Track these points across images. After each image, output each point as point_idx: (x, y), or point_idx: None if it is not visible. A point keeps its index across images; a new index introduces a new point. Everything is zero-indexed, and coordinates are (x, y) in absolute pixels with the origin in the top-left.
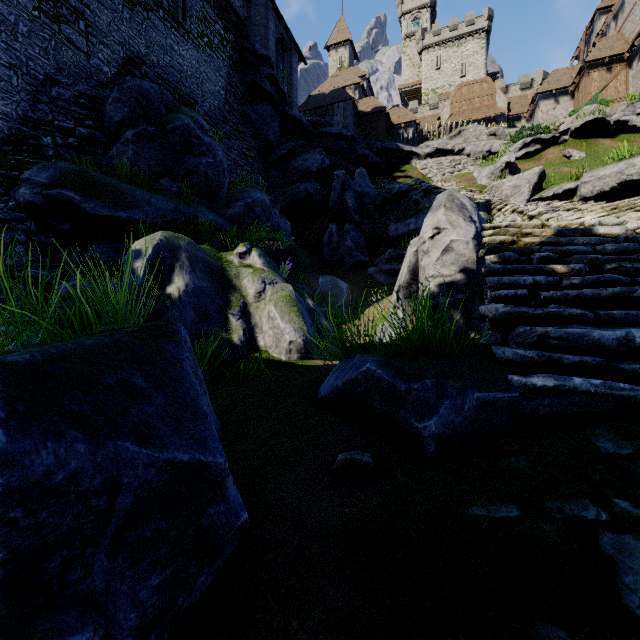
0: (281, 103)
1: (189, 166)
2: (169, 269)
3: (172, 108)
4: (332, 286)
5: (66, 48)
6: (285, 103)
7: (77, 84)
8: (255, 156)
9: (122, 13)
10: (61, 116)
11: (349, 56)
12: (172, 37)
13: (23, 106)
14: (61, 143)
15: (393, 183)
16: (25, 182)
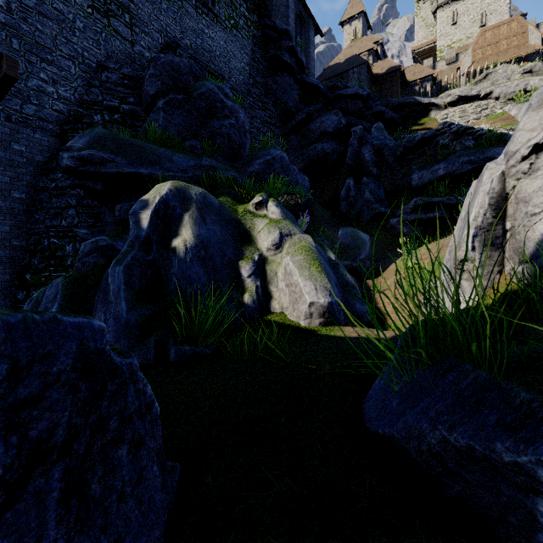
0: (299, 72)
1: (213, 128)
2: (177, 220)
3: (200, 79)
4: (353, 238)
5: (114, 39)
6: (303, 72)
7: (122, 68)
8: (276, 123)
9: (160, 4)
10: (109, 96)
11: (362, 27)
12: (203, 22)
13: (79, 91)
14: (108, 119)
15: (413, 133)
16: (69, 150)
